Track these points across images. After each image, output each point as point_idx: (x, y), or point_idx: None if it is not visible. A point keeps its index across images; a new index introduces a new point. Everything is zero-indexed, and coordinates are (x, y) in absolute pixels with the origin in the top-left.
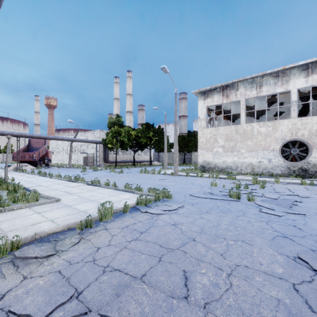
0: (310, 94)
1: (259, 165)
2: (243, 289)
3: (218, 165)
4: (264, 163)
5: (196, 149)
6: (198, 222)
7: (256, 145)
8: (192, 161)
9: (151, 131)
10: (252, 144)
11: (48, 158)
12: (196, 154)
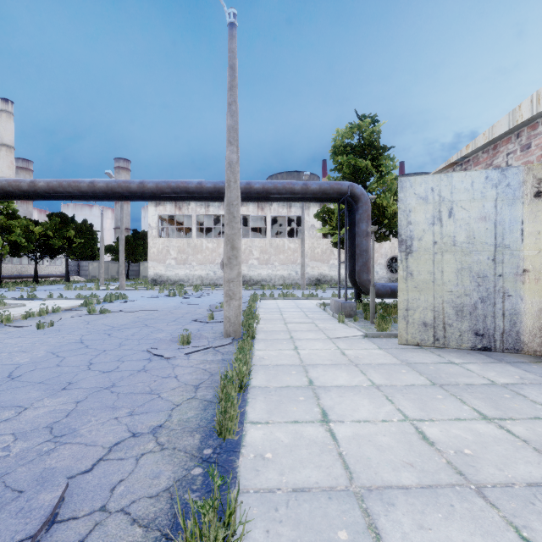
0: (241, 221)
1: (207, 277)
2: (159, 307)
3: (171, 278)
4: (211, 275)
5: (147, 258)
6: (147, 303)
7: (205, 259)
8: (141, 275)
9: (70, 228)
10: (202, 258)
11: None
12: (147, 265)
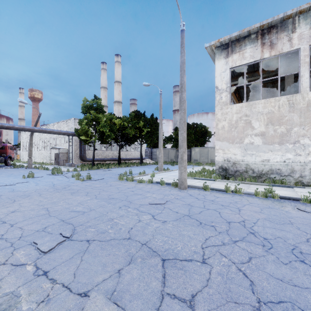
0: None
1: None
2: None
3: (252, 166)
4: None
5: (197, 144)
6: None
7: None
8: (192, 159)
9: (141, 120)
10: None
11: (7, 155)
12: (197, 150)
